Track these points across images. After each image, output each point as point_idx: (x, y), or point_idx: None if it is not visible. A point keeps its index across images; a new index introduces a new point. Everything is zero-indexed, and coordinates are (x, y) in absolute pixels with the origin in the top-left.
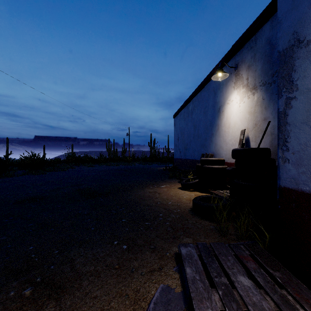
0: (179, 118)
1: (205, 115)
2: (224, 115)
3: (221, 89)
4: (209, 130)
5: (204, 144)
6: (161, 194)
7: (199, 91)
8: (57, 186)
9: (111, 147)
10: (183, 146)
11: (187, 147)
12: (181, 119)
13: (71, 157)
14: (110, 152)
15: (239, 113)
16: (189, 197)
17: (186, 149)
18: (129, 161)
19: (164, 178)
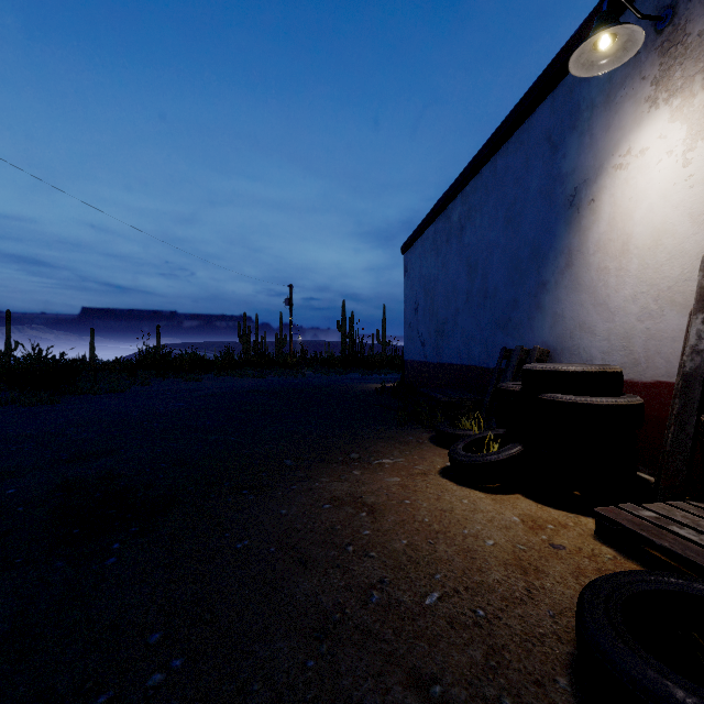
0: (420, 251)
1: (513, 227)
2: (600, 212)
3: (585, 123)
4: (527, 273)
5: (507, 317)
6: (382, 520)
7: (490, 158)
8: (12, 464)
9: (249, 333)
10: (432, 326)
11: (445, 331)
12: (427, 252)
13: (147, 356)
14: (248, 344)
15: (683, 192)
16: (508, 543)
17: (443, 337)
18: (291, 365)
19: (383, 421)
